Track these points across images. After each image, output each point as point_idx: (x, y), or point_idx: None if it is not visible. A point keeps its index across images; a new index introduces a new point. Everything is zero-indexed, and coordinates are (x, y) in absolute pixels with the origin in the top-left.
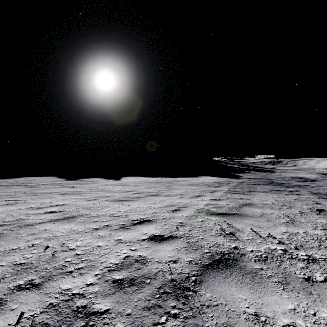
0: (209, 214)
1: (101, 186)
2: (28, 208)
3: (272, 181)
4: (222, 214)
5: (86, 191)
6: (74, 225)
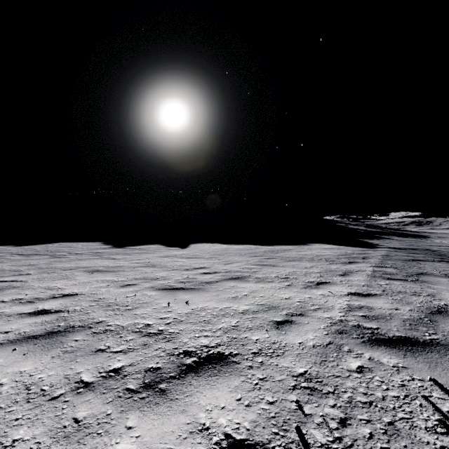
0: (369, 341)
1: (156, 258)
2: (14, 300)
3: (437, 253)
4: (403, 345)
5: (128, 266)
6: (48, 362)
